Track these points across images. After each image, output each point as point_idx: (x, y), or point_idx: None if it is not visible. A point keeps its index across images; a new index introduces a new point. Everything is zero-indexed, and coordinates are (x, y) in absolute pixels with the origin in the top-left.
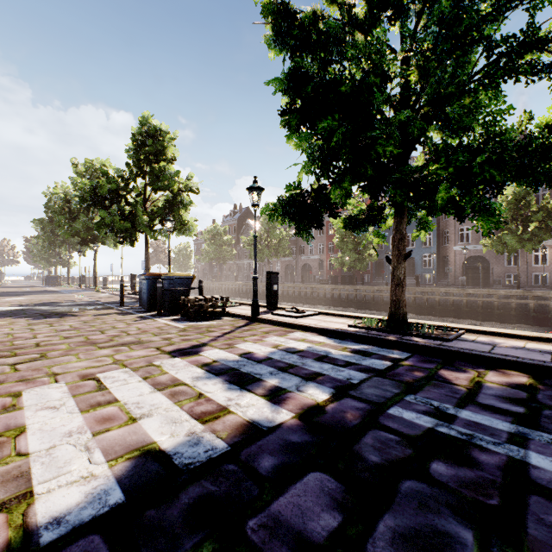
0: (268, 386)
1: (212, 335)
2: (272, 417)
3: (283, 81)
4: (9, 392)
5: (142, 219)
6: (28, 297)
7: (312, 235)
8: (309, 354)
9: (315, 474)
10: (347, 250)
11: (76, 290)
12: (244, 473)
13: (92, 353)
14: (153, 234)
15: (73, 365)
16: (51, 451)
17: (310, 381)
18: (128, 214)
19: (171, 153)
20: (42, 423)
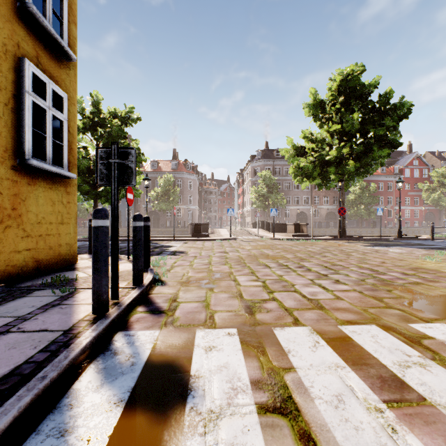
0: None
1: None
2: None
3: None
4: None
5: None
6: None
7: None
8: None
9: None
10: None
11: None
12: None
13: None
14: None
15: None
16: None
17: None
18: None
19: None
20: None
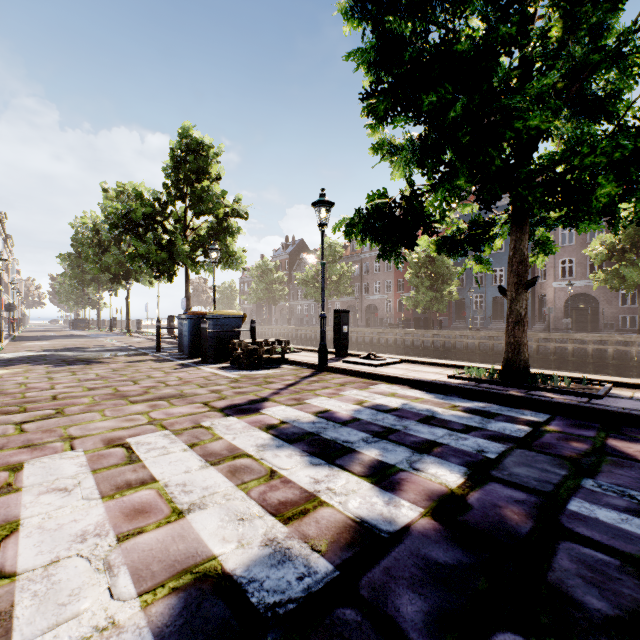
0: (367, 461)
1: (273, 387)
2: (389, 513)
3: (367, 52)
4: (6, 464)
5: (182, 249)
6: (51, 342)
7: (404, 258)
8: (408, 413)
9: (506, 638)
10: (422, 287)
11: (106, 334)
12: (377, 631)
13: (122, 409)
14: (195, 266)
15: (96, 425)
16: (51, 570)
17: (426, 454)
18: (165, 243)
19: (215, 170)
20: (44, 517)
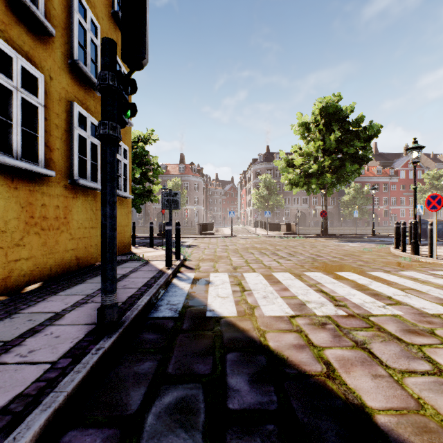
0: None
1: None
2: None
3: None
4: None
5: None
6: None
7: None
8: None
9: None
10: None
11: None
12: None
13: None
14: None
15: None
16: None
17: None
18: None
19: None
20: None
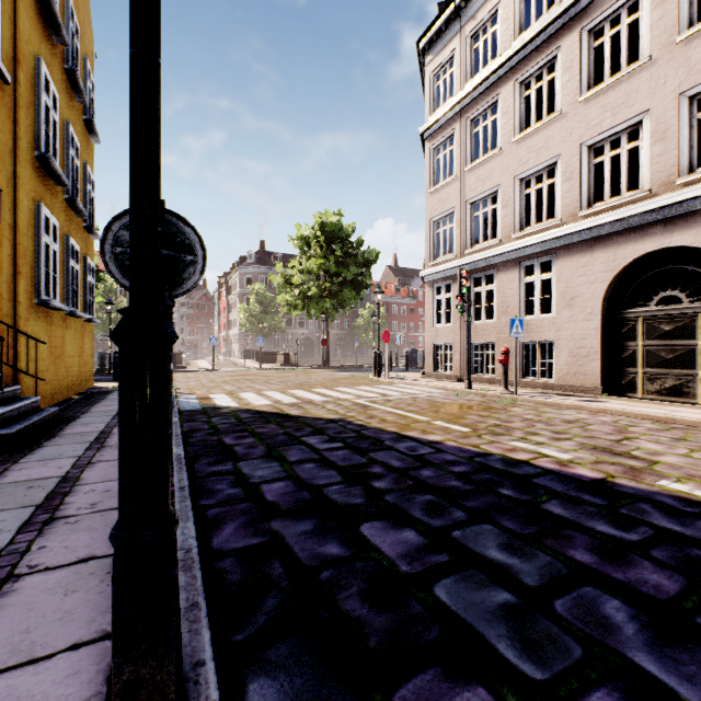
0: None
1: None
2: None
3: None
4: None
5: None
6: None
7: None
8: None
9: None
10: None
11: None
12: None
13: None
14: None
15: None
16: None
17: None
18: None
19: None
20: None
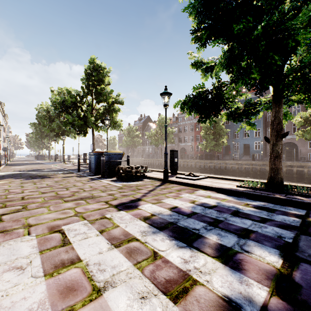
0: (213, 244)
1: (141, 192)
2: (245, 292)
3: (196, 6)
4: None
5: (91, 119)
6: (25, 166)
7: (214, 121)
8: (222, 209)
9: None
10: (209, 139)
11: (53, 162)
12: None
13: (59, 205)
14: (97, 128)
15: (45, 216)
16: None
17: (247, 239)
18: (82, 117)
19: (107, 80)
20: (3, 294)
